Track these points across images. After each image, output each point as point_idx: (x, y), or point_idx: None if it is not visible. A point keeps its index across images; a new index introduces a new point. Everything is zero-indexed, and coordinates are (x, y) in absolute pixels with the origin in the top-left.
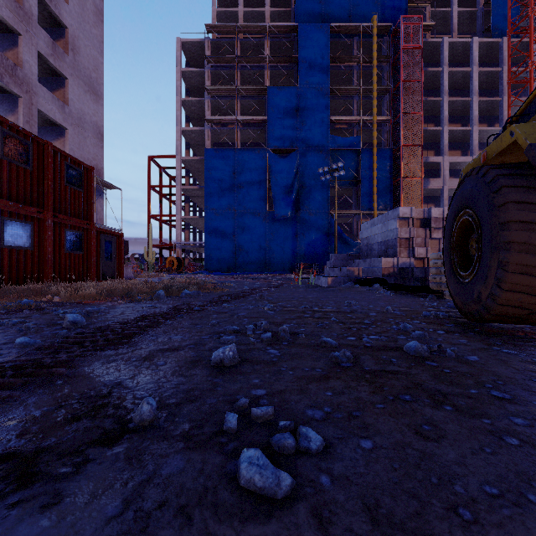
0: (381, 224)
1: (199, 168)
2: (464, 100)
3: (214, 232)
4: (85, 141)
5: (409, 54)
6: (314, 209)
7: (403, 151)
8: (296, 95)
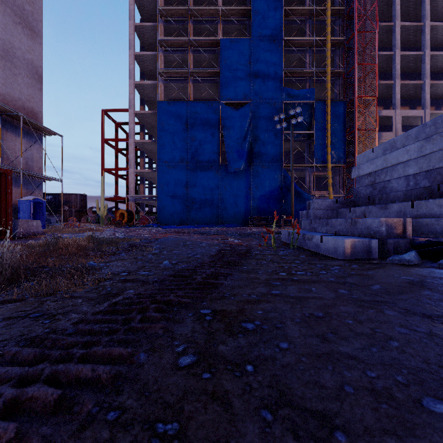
0: (419, 141)
1: (154, 124)
2: (415, 55)
3: (167, 185)
4: (15, 78)
5: (364, 4)
6: (267, 162)
7: (357, 102)
8: (249, 46)
